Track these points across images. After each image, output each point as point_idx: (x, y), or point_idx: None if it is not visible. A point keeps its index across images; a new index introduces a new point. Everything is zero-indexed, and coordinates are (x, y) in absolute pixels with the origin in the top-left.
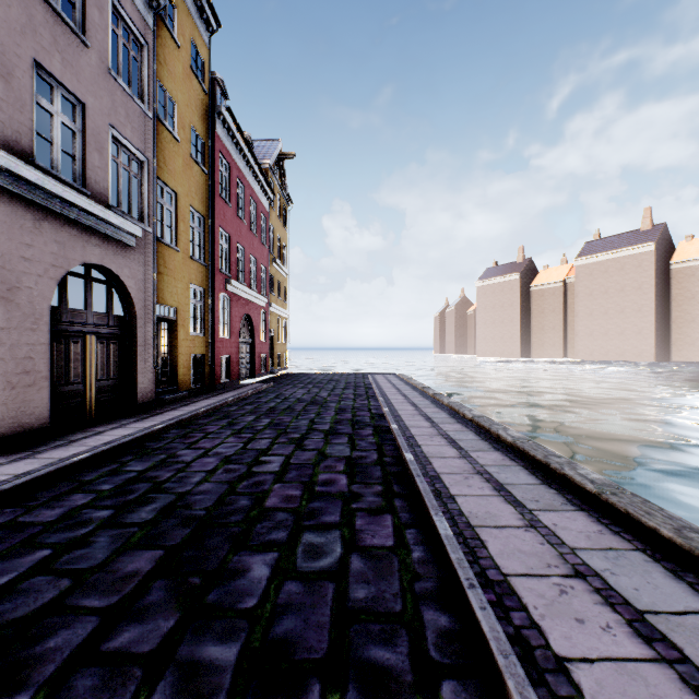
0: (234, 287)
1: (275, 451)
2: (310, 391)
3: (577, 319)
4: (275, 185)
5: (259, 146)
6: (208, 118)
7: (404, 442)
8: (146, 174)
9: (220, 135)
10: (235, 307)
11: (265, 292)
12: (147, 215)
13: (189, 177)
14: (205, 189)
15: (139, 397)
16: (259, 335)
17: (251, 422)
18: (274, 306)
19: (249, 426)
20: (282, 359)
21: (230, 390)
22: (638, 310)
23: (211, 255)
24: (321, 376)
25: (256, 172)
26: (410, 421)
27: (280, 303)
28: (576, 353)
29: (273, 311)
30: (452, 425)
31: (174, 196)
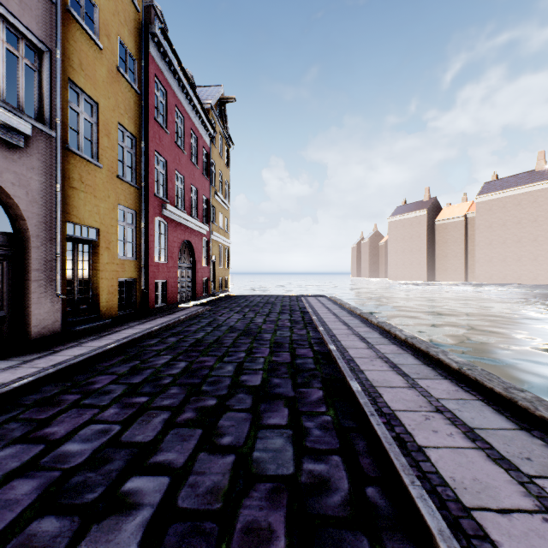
0: (171, 213)
1: (162, 454)
2: (245, 316)
3: (477, 248)
4: (217, 125)
5: (202, 91)
6: (141, 38)
7: (391, 440)
8: (48, 67)
9: (154, 58)
10: (173, 232)
11: (207, 221)
12: (50, 116)
13: (116, 91)
14: (138, 110)
15: (33, 331)
16: (200, 261)
17: (161, 367)
18: (215, 234)
19: (154, 377)
20: (224, 283)
21: (164, 315)
22: (534, 240)
23: (144, 177)
24: (258, 298)
25: (196, 106)
26: (371, 371)
27: (221, 232)
28: (476, 277)
29: (215, 239)
30: (438, 382)
31: (95, 107)
